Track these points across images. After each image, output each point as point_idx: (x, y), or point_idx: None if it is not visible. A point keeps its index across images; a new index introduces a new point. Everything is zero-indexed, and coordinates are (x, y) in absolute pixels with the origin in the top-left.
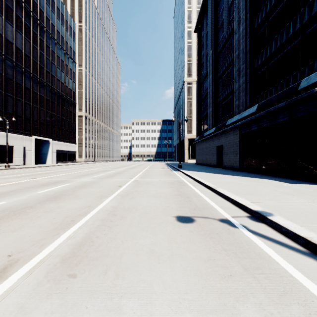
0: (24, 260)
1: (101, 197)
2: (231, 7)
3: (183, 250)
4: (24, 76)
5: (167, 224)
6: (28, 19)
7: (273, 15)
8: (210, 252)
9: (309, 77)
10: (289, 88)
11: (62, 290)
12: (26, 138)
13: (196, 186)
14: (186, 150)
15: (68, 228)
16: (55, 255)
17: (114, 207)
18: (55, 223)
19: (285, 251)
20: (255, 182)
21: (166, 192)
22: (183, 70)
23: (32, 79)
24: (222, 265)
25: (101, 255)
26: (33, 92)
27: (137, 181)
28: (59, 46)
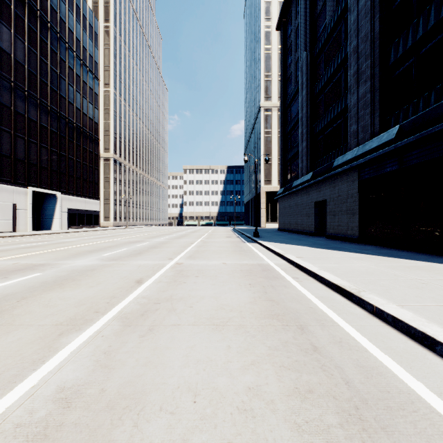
0: None
1: (66, 329)
2: None
3: None
4: (14, 94)
5: None
6: (22, 6)
7: None
8: None
9: None
10: None
11: None
12: (17, 190)
13: (303, 283)
14: (263, 210)
15: None
16: None
17: (61, 400)
18: None
19: None
20: (424, 272)
21: (240, 306)
22: (257, 91)
23: (27, 100)
24: None
25: None
26: (29, 120)
27: (181, 266)
28: (72, 53)
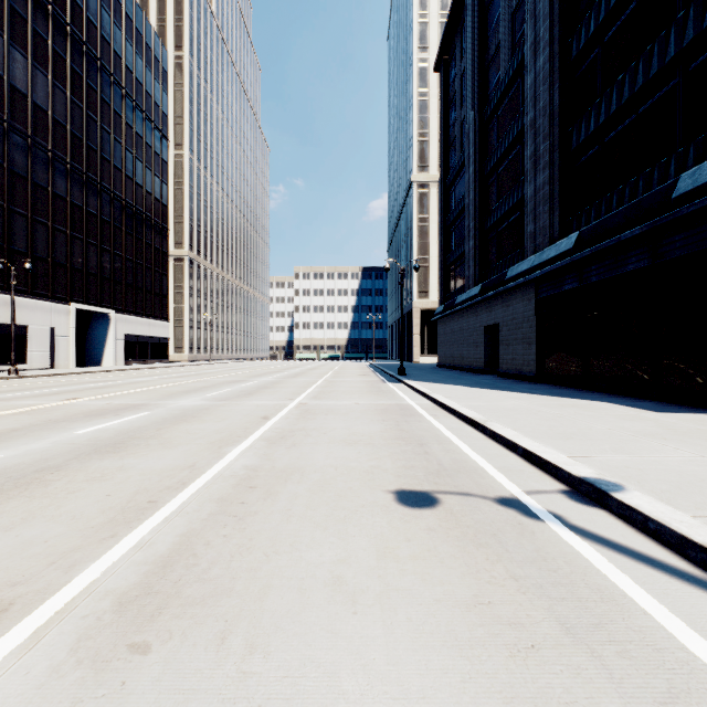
0: (25, 606)
1: (222, 445)
2: (518, 13)
3: (412, 579)
4: (52, 169)
5: (373, 511)
6: (62, 40)
7: (614, 30)
8: (480, 583)
9: (697, 168)
10: (650, 195)
11: (111, 687)
12: (57, 308)
13: (440, 419)
14: (417, 336)
15: (139, 521)
16: (102, 592)
17: (250, 469)
18: (110, 509)
19: (660, 582)
20: (574, 408)
21: (371, 433)
22: (408, 156)
23: (70, 176)
24: (509, 619)
25: (213, 591)
26: (72, 205)
27: (306, 406)
28: (130, 103)
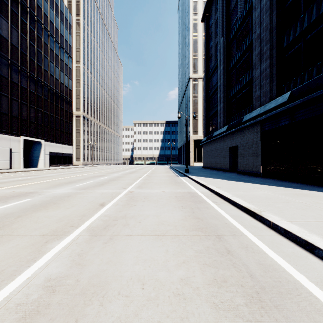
0: None
1: (50, 238)
2: None
3: None
4: (10, 69)
5: None
6: (16, 5)
7: None
8: None
9: None
10: None
11: None
12: (13, 138)
13: (220, 206)
14: (192, 153)
15: None
16: None
17: (48, 287)
18: None
19: None
20: (308, 197)
21: (175, 222)
22: (188, 66)
23: (20, 73)
24: None
25: None
26: (21, 87)
27: (132, 194)
28: (52, 39)
